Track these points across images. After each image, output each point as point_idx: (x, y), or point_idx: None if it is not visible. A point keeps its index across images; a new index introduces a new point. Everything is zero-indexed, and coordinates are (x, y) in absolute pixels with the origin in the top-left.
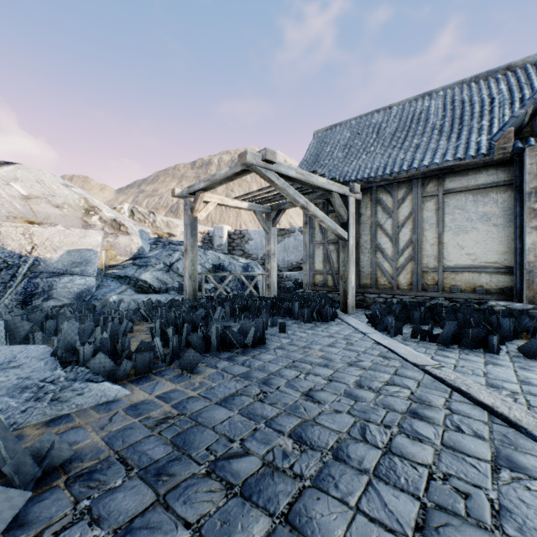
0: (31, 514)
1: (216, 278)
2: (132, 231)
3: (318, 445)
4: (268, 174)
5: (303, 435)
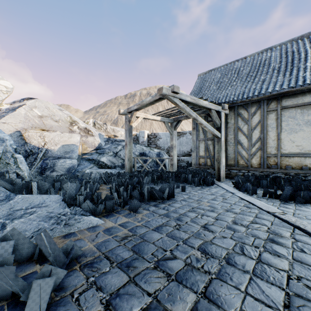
0: (65, 283)
1: (141, 160)
2: (95, 134)
3: (216, 256)
4: (174, 100)
5: (206, 249)
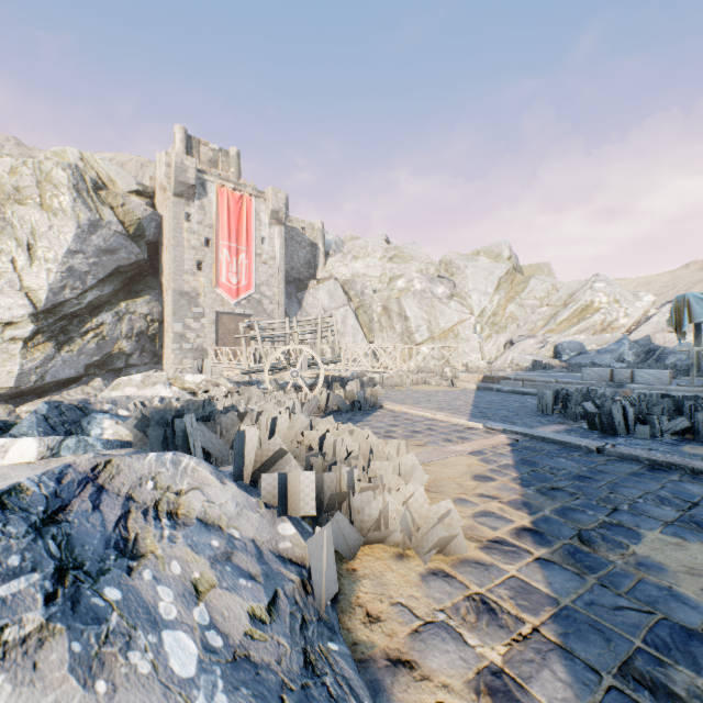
0: None
1: None
2: None
3: None
4: None
5: None
